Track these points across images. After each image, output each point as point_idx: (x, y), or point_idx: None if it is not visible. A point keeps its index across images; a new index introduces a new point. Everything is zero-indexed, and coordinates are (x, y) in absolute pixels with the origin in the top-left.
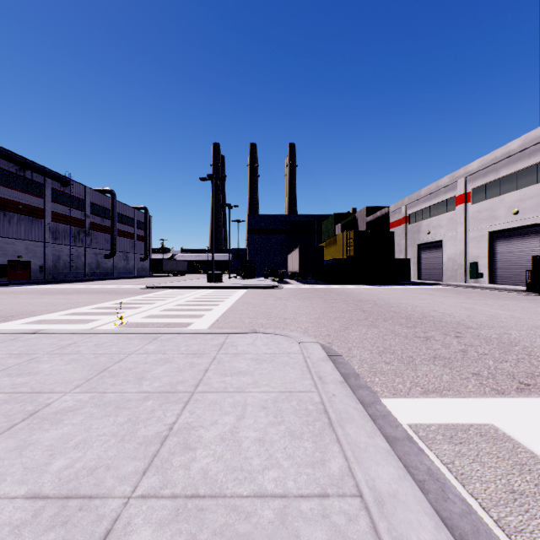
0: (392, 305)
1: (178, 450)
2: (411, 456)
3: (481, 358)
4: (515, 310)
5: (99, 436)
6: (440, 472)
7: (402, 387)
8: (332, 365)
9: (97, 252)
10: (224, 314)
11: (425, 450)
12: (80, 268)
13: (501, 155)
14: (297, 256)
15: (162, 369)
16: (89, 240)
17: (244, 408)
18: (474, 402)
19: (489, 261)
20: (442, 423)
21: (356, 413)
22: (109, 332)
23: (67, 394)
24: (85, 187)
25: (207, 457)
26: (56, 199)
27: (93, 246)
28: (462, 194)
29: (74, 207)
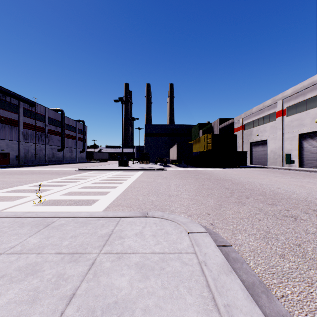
0: (244, 183)
1: None
2: None
3: None
4: None
5: None
6: None
7: None
8: (242, 286)
9: (52, 147)
10: (125, 191)
11: None
12: (42, 157)
13: (307, 84)
14: (175, 150)
15: (12, 293)
16: (48, 140)
17: None
18: None
19: (299, 153)
20: None
21: None
22: (9, 216)
23: None
24: (45, 108)
25: None
26: (26, 115)
27: (50, 144)
28: (280, 110)
29: (38, 119)
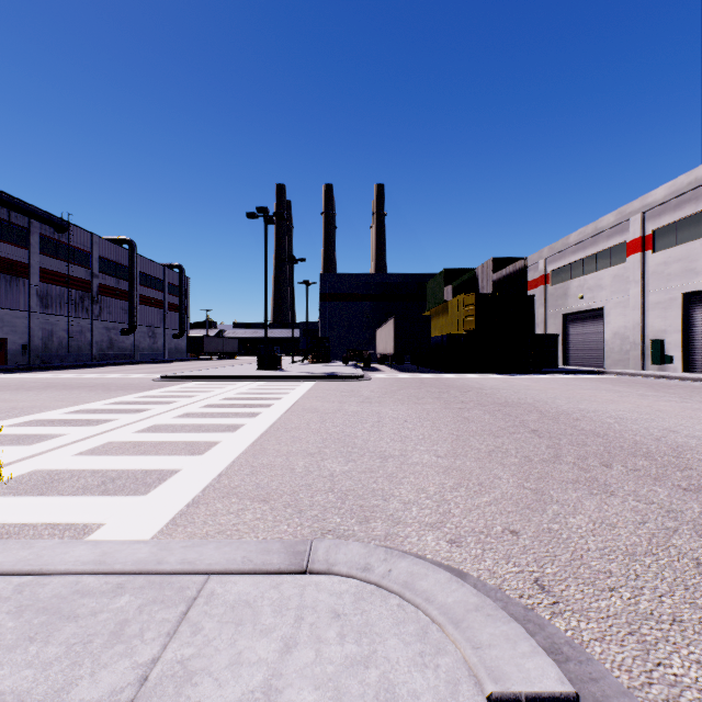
0: (573, 414)
1: None
2: None
3: None
4: None
5: None
6: None
7: None
8: None
9: (110, 326)
10: (259, 440)
11: None
12: (84, 349)
13: None
14: (391, 331)
15: None
16: (98, 310)
17: None
18: None
19: (684, 338)
20: None
21: None
22: None
23: None
24: (92, 235)
25: None
26: (48, 250)
27: (103, 318)
28: (638, 238)
29: (75, 262)
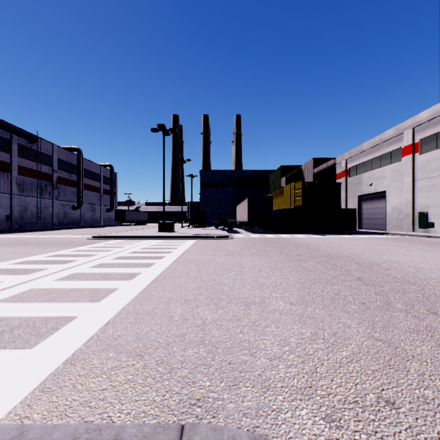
0: (382, 264)
1: None
2: None
3: None
4: None
5: None
6: None
7: None
8: None
9: (64, 204)
10: (148, 288)
11: None
12: (48, 218)
13: None
14: (246, 207)
15: None
16: (57, 193)
17: None
18: None
19: None
20: None
21: None
22: None
23: None
24: (53, 145)
25: None
26: (23, 154)
27: (60, 198)
28: (410, 145)
29: (42, 162)
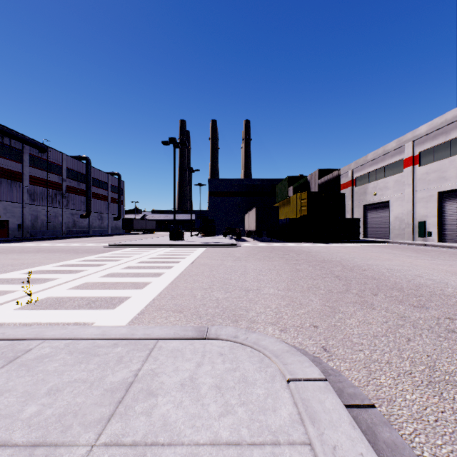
0: (363, 267)
1: None
2: None
3: None
4: None
5: None
6: None
7: None
8: None
9: (73, 213)
10: (174, 281)
11: None
12: (57, 227)
13: (452, 118)
14: (253, 216)
15: None
16: (66, 202)
17: None
18: None
19: (438, 221)
20: None
21: None
22: None
23: None
24: (62, 154)
25: None
26: (34, 164)
27: (69, 207)
28: (410, 157)
29: (52, 171)
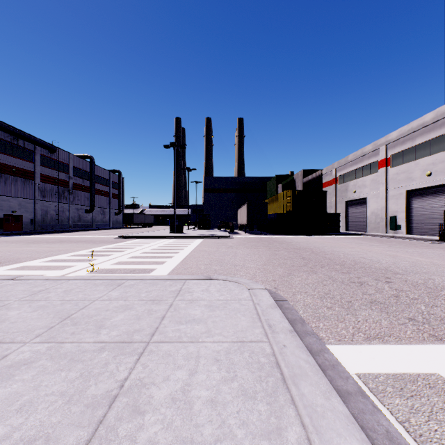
0: (327, 252)
1: (126, 414)
2: (366, 415)
3: (413, 302)
4: (432, 258)
5: (47, 396)
6: (399, 435)
7: (345, 333)
8: (281, 313)
9: (79, 208)
10: (183, 261)
11: (378, 405)
12: (64, 221)
13: (416, 126)
14: (245, 211)
15: (121, 316)
16: (72, 198)
17: (197, 361)
18: (416, 348)
19: (406, 215)
20: (390, 373)
21: (308, 367)
22: (79, 279)
23: (26, 344)
24: (69, 154)
25: (155, 424)
26: (45, 163)
27: (75, 203)
28: (383, 159)
29: (59, 170)
